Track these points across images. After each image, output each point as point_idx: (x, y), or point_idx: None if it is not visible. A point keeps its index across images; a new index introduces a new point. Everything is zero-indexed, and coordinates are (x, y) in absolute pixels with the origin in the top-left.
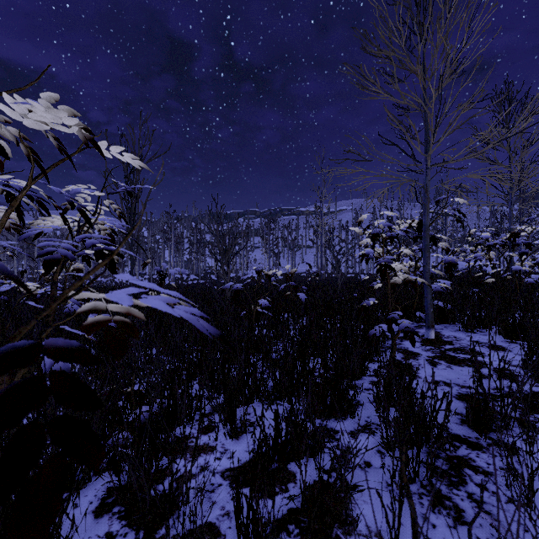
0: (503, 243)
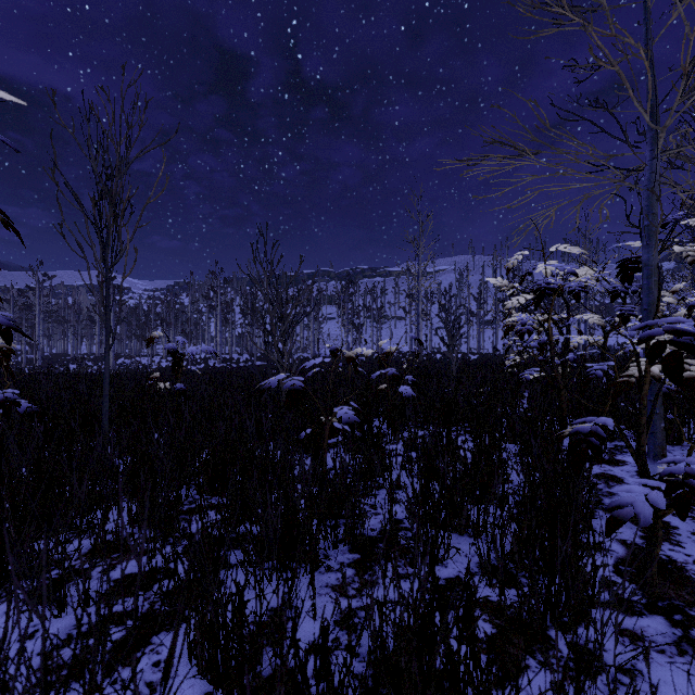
0: None
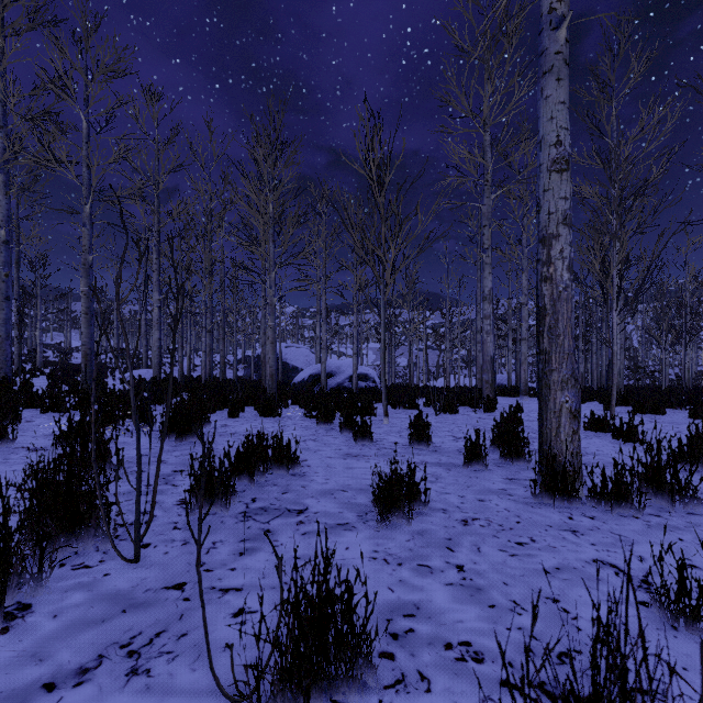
0: None
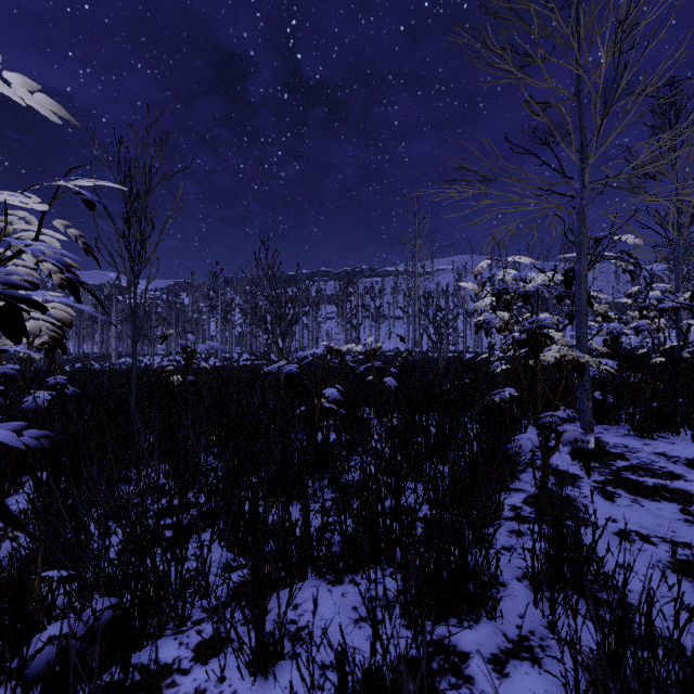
0: (682, 306)
